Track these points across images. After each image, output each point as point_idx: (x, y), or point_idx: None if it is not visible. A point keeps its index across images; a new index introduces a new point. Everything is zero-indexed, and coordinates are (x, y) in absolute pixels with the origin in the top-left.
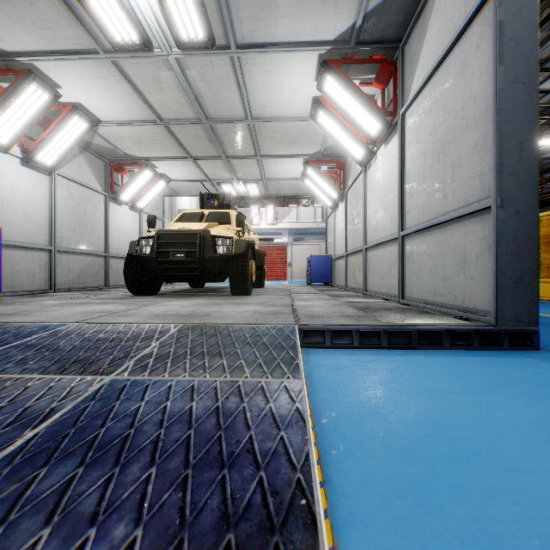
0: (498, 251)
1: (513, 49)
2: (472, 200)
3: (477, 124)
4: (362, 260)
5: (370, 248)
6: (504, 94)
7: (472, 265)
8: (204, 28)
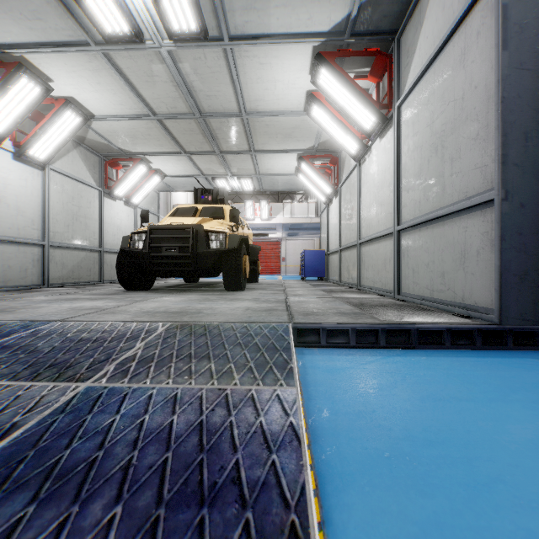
0: (501, 246)
1: (517, 34)
2: (472, 193)
3: (478, 114)
4: (356, 255)
5: (365, 243)
6: (507, 82)
7: (472, 261)
8: (196, 19)
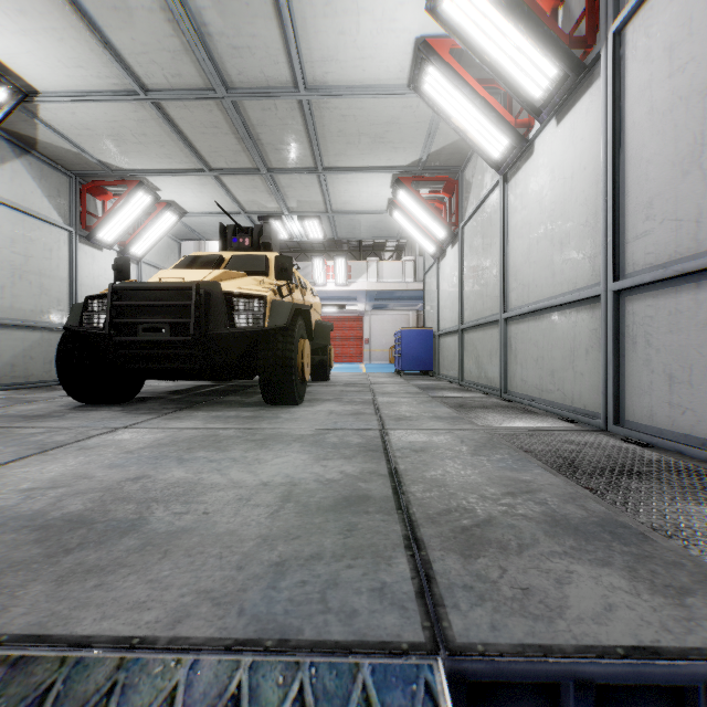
0: None
1: None
2: None
3: None
4: (496, 339)
5: (517, 318)
6: None
7: None
8: None
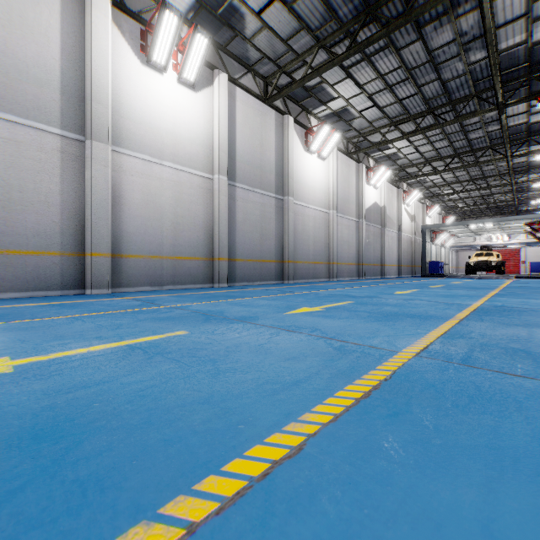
0: None
1: None
2: None
3: None
4: None
5: None
6: None
7: None
8: (492, 225)
